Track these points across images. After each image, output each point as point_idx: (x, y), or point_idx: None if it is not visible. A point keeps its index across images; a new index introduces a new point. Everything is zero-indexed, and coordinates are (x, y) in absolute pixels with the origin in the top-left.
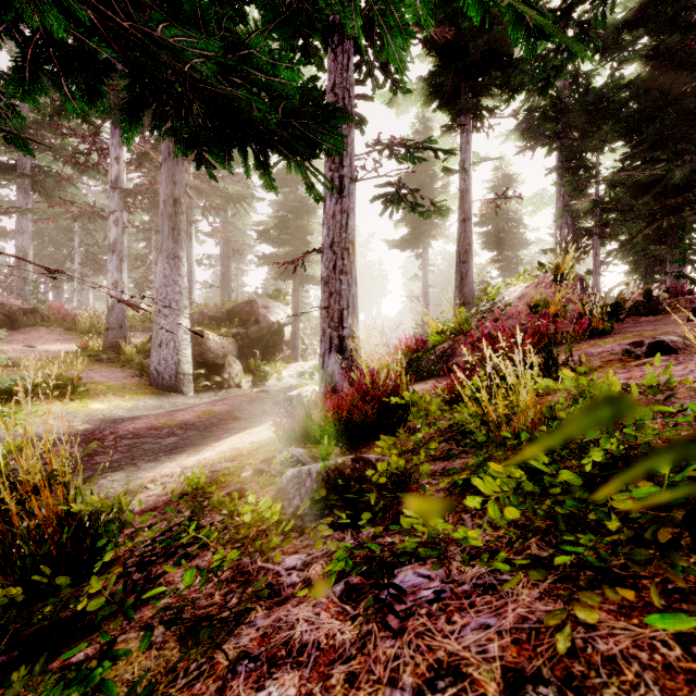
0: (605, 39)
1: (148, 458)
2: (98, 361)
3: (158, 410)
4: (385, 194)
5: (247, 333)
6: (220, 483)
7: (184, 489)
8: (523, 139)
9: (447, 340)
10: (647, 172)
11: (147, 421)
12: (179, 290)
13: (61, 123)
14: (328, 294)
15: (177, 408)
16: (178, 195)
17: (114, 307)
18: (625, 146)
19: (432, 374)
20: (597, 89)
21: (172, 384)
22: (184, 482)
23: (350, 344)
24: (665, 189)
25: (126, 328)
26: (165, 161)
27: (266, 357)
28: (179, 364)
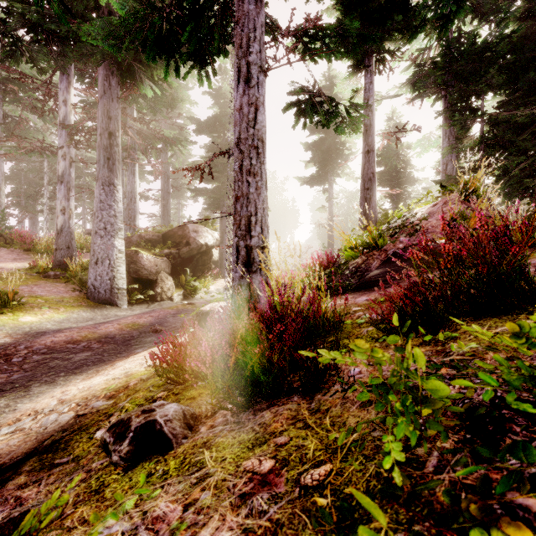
0: (483, 5)
1: (46, 379)
2: (45, 277)
3: (88, 322)
4: (298, 102)
5: (179, 253)
6: (60, 450)
7: (15, 455)
8: (413, 91)
9: (360, 256)
10: (528, 111)
11: (68, 334)
12: (114, 214)
13: (11, 66)
14: (235, 199)
15: (107, 320)
16: (113, 129)
17: (62, 230)
18: (500, 96)
19: (346, 289)
20: (484, 37)
21: (107, 297)
22: (32, 434)
23: (259, 255)
24: (535, 131)
25: (73, 249)
26: (101, 98)
27: (197, 274)
28: (114, 280)
